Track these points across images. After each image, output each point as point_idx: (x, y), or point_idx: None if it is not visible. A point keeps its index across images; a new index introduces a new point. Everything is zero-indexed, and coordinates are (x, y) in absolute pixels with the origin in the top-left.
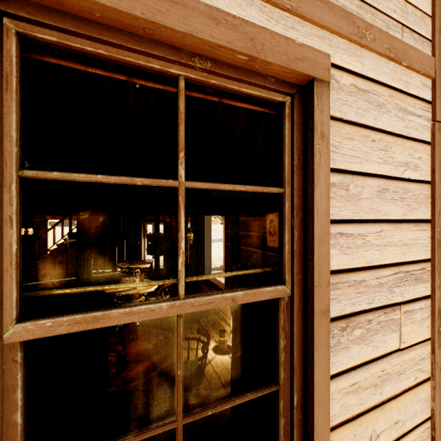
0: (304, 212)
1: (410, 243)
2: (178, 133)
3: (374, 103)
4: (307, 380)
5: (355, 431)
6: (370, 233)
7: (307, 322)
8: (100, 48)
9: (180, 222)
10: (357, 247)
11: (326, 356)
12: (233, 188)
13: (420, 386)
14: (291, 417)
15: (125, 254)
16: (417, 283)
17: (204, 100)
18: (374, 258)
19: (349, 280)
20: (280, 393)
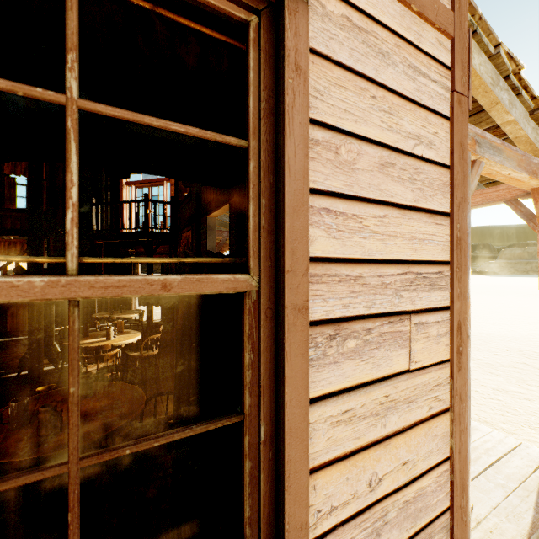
0: (276, 175)
1: (423, 238)
2: (66, 24)
3: (375, 49)
4: (278, 403)
5: (348, 474)
6: (369, 217)
7: (278, 324)
8: None
9: (68, 159)
10: (351, 232)
11: (304, 369)
12: (164, 125)
13: (436, 419)
14: (258, 457)
15: (109, 305)
16: (432, 290)
17: (129, 5)
18: (375, 250)
19: (339, 274)
20: (244, 427)
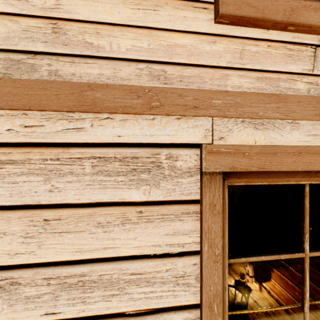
0: None
1: None
2: (303, 220)
3: None
4: None
5: None
6: None
7: None
8: (264, 181)
9: (305, 280)
10: None
11: None
12: None
13: None
14: None
15: None
16: None
17: None
18: None
19: None
20: None
